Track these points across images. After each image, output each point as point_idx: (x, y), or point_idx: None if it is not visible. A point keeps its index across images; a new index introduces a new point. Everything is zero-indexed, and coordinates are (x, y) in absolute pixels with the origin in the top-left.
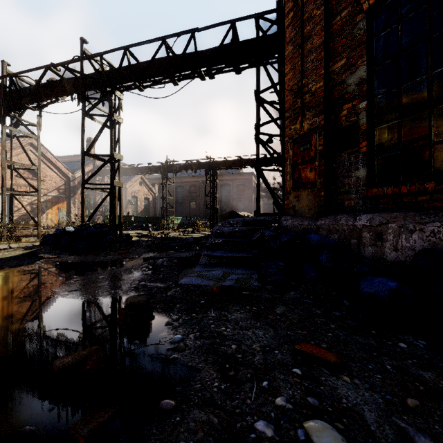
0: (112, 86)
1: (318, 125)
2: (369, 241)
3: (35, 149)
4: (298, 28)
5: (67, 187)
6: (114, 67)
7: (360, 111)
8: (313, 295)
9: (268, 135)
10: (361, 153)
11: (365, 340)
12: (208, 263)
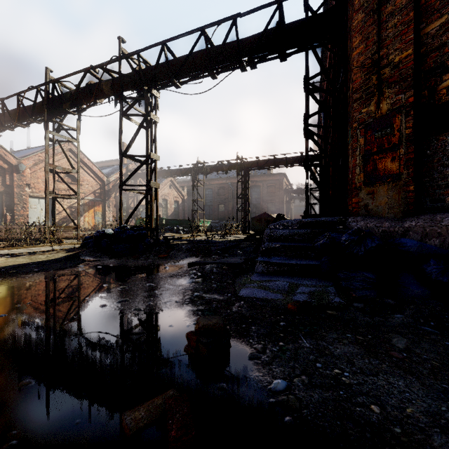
0: (149, 85)
1: (405, 103)
2: None
3: (74, 154)
4: None
5: (102, 191)
6: (151, 65)
7: None
8: (434, 321)
9: (318, 126)
10: None
11: None
12: (265, 271)
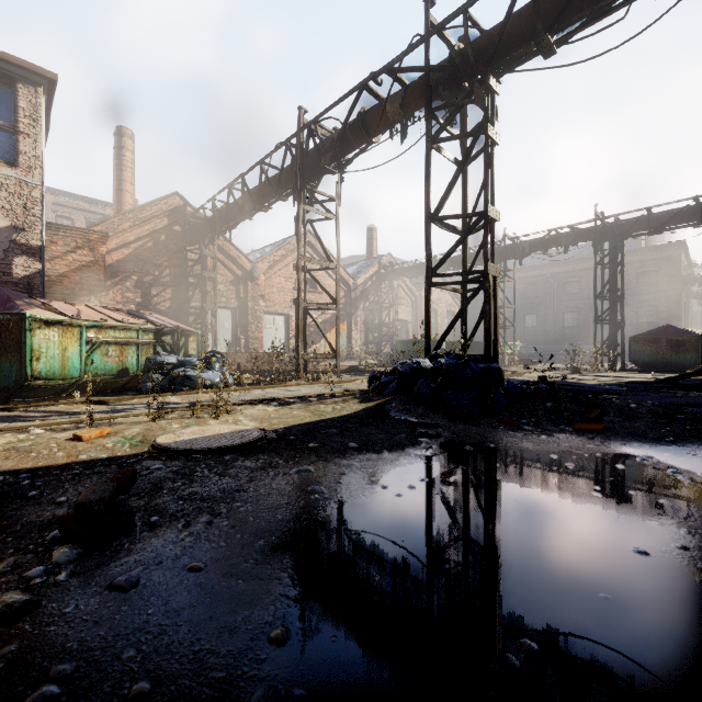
0: (484, 69)
1: None
2: None
3: (313, 249)
4: None
5: (347, 301)
6: (483, 32)
7: None
8: None
9: None
10: None
11: None
12: None
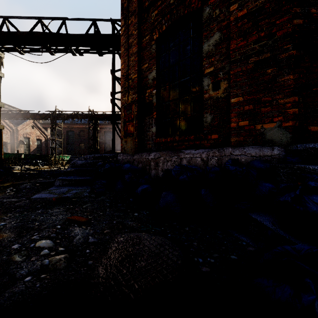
0: None
1: (135, 100)
2: (153, 167)
3: None
4: (126, 38)
5: None
6: None
7: (153, 95)
8: (113, 197)
9: None
10: (154, 118)
11: (119, 214)
12: (61, 184)
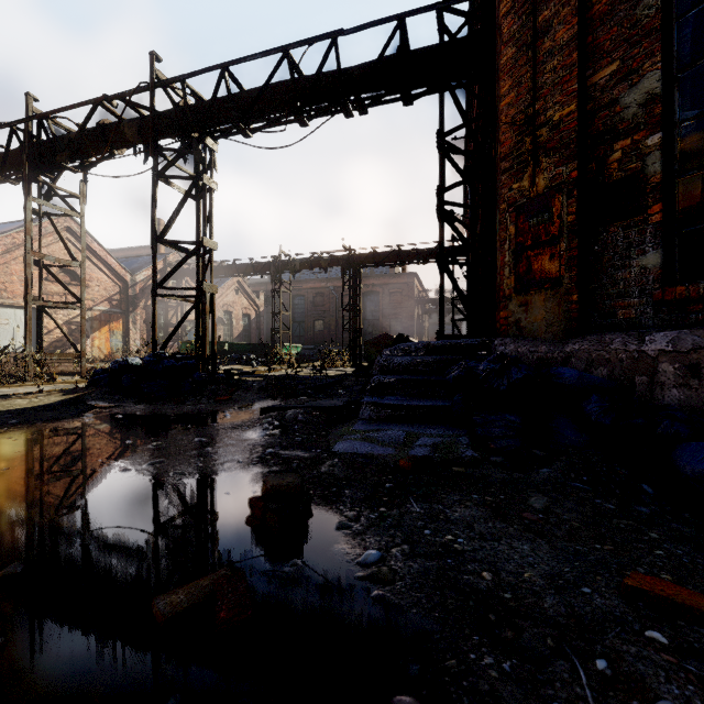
0: (200, 130)
1: (566, 179)
2: (673, 380)
3: (75, 236)
4: (526, 16)
5: (124, 297)
6: (203, 99)
7: (649, 151)
8: (587, 476)
9: (458, 205)
10: (651, 224)
11: None
12: (374, 417)
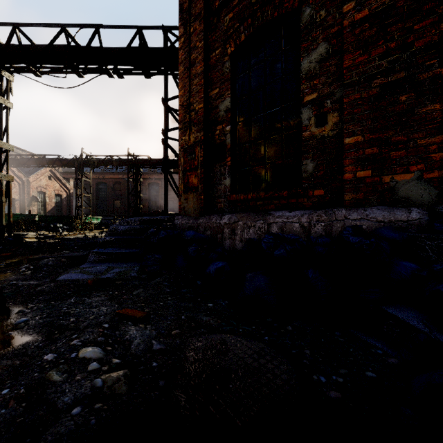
0: None
1: (200, 140)
2: (228, 236)
3: None
4: (187, 53)
5: None
6: (0, 42)
7: (227, 133)
8: (174, 279)
9: (177, 140)
10: (227, 166)
11: (186, 304)
12: (97, 260)
